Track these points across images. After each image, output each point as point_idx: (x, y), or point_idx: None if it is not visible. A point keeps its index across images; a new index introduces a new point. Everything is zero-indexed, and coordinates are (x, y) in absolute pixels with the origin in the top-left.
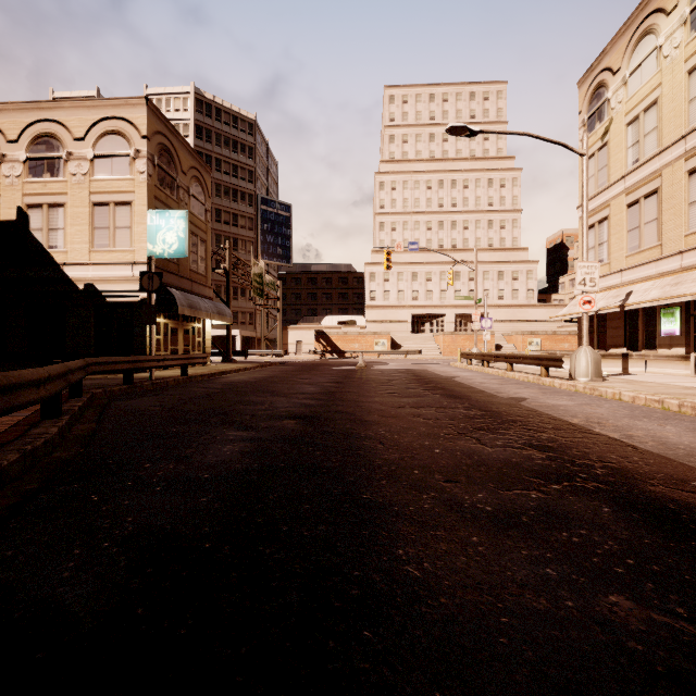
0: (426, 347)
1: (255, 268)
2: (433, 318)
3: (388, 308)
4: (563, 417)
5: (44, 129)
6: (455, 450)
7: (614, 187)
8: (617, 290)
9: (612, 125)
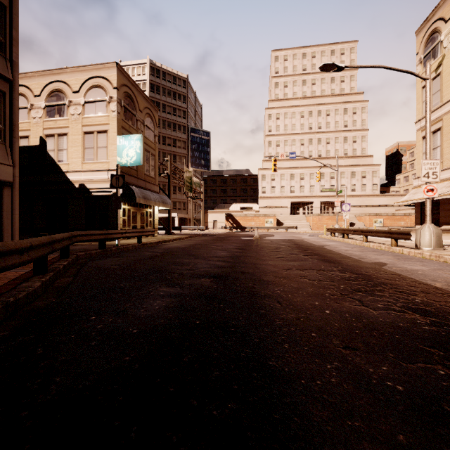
0: (300, 224)
1: (186, 173)
2: (305, 204)
3: (274, 198)
4: (425, 280)
5: (55, 87)
6: (343, 312)
7: (446, 105)
8: (449, 182)
9: (444, 60)
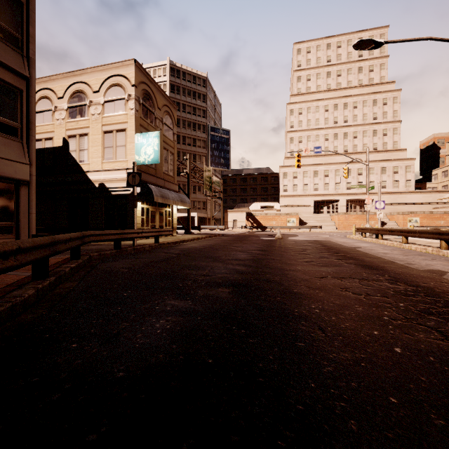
0: (325, 224)
1: (206, 171)
2: (329, 203)
3: (296, 196)
4: None
5: (77, 88)
6: (422, 352)
7: None
8: None
9: None
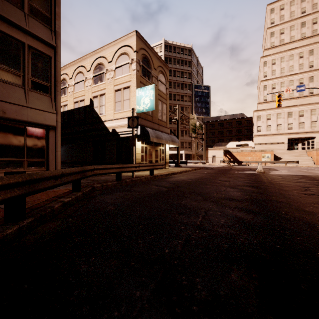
0: (301, 159)
1: (191, 118)
2: (304, 140)
3: (270, 135)
4: None
5: (98, 62)
6: None
7: None
8: None
9: None
